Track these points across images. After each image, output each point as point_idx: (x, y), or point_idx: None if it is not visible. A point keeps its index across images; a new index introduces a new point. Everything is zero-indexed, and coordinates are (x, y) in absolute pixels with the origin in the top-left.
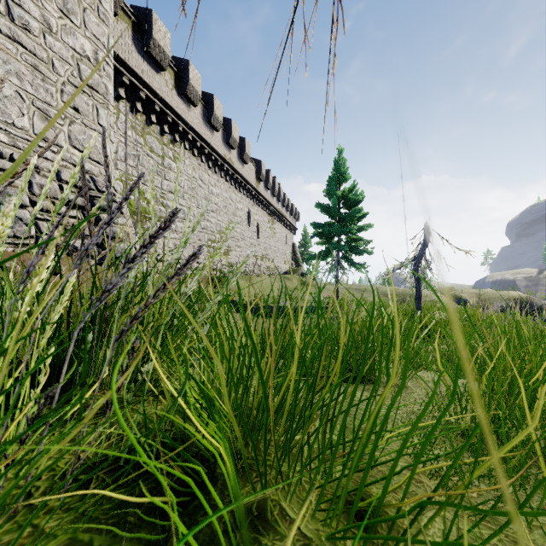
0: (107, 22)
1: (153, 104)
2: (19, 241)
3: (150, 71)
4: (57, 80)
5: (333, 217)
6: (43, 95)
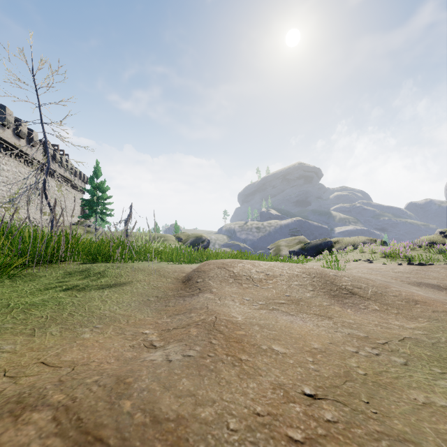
0: None
1: None
2: None
3: None
4: None
5: (92, 197)
6: None
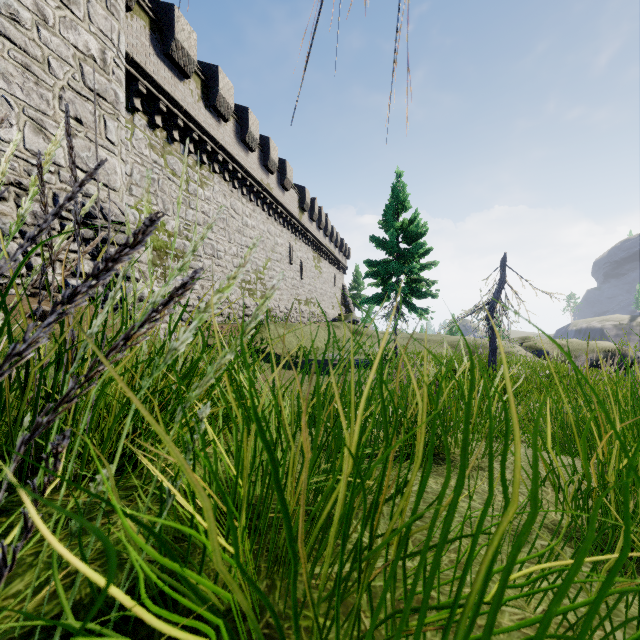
0: (117, 15)
1: (176, 118)
2: (5, 281)
3: (172, 78)
4: (54, 84)
5: (390, 254)
6: (37, 102)
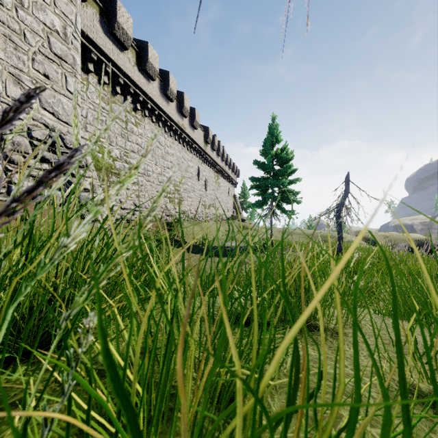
0: (74, 2)
1: (118, 78)
2: None
3: (115, 49)
4: (29, 50)
5: (267, 173)
6: (16, 62)
